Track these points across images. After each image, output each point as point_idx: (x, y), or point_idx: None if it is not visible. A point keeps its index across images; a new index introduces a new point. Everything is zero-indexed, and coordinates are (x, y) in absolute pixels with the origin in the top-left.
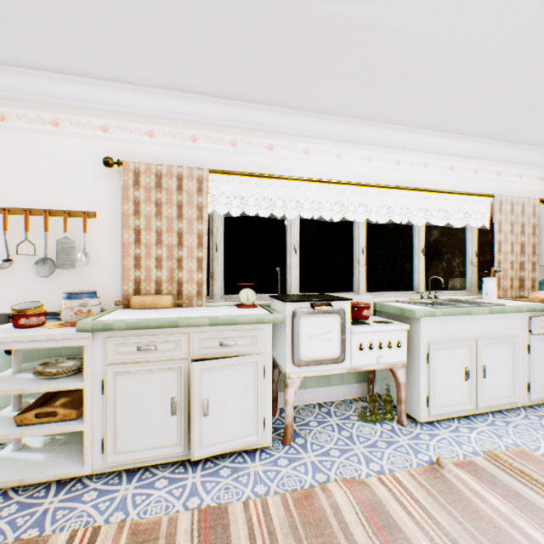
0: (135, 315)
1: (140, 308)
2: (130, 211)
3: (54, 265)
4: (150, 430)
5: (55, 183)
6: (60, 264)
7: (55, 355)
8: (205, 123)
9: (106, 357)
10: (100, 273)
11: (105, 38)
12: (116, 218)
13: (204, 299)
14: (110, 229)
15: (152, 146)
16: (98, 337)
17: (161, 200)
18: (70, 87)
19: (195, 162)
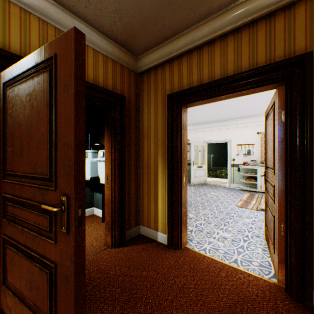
0: None
1: None
2: (262, 143)
3: (246, 155)
4: None
5: (246, 138)
6: (247, 154)
7: (246, 172)
8: None
9: (261, 171)
10: (255, 156)
11: (260, 113)
12: (259, 144)
13: None
14: (257, 147)
15: None
16: (259, 167)
17: None
18: (249, 119)
19: None
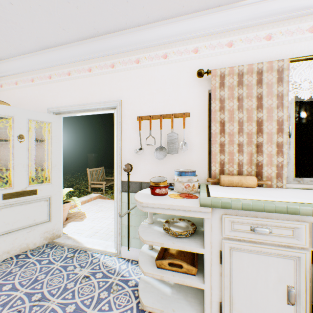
0: (237, 194)
1: (227, 186)
2: (216, 108)
3: (165, 151)
4: (263, 310)
5: (165, 96)
6: (168, 151)
7: None
8: (280, 19)
9: (222, 231)
10: (192, 156)
11: None
12: (203, 116)
13: (283, 181)
14: (199, 124)
15: (230, 54)
16: (214, 212)
17: (241, 95)
18: (174, 27)
19: (269, 58)
